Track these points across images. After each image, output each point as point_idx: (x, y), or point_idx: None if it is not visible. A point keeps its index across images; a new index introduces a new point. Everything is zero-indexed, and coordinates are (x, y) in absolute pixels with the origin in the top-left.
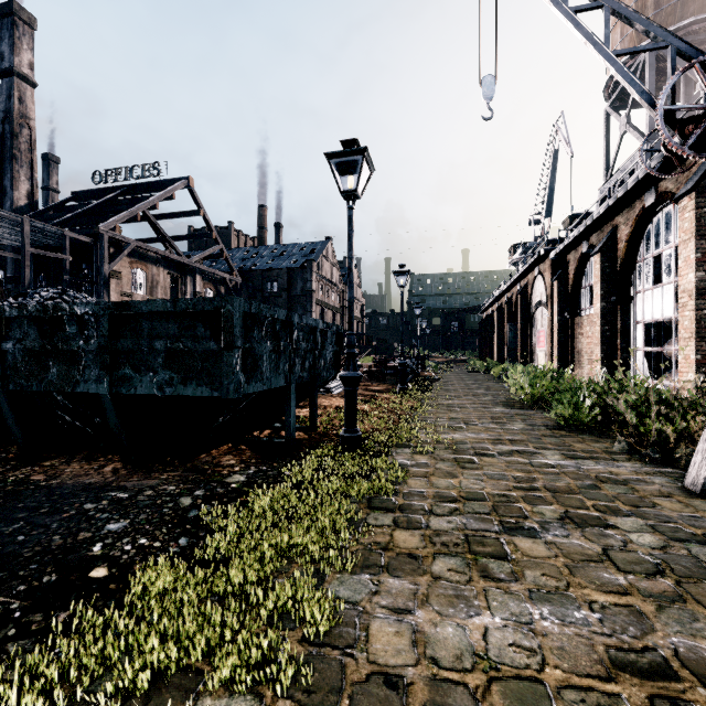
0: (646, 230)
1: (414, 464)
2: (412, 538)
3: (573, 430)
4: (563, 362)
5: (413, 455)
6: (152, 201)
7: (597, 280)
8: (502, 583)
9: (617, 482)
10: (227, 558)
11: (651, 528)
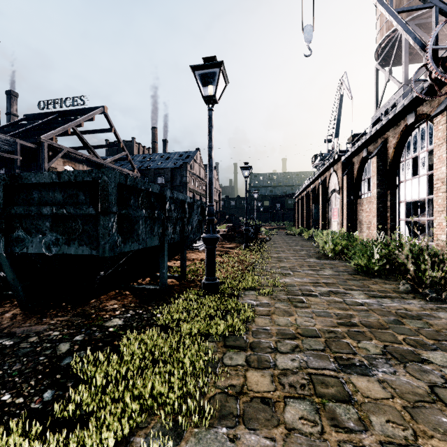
0: (407, 140)
1: (258, 304)
2: (263, 380)
3: (366, 275)
4: (350, 228)
5: (257, 296)
6: (79, 121)
7: (374, 174)
8: (353, 434)
9: (413, 317)
10: (89, 412)
11: None
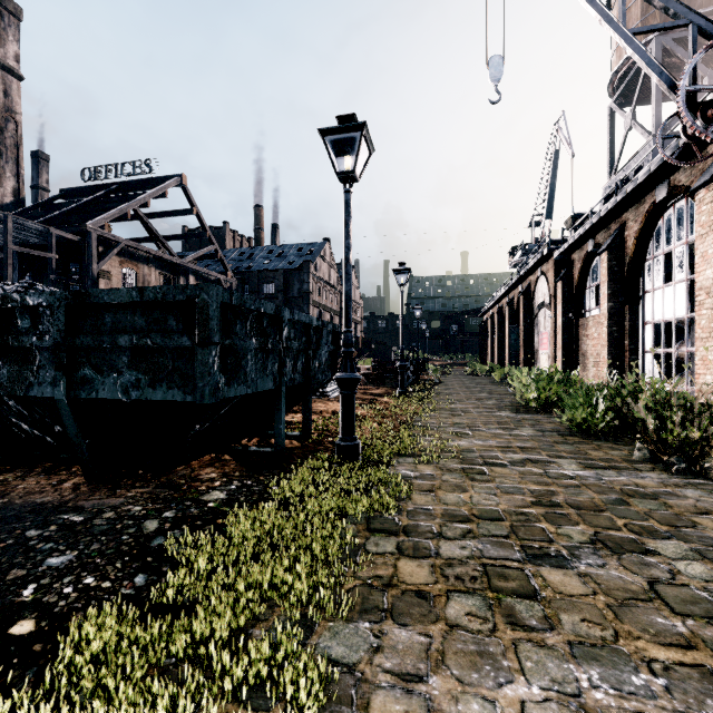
0: (657, 226)
1: (418, 476)
2: (419, 570)
3: (586, 436)
4: (567, 364)
5: (416, 465)
6: (143, 198)
7: (604, 279)
8: (534, 632)
9: (646, 496)
10: (194, 601)
11: (698, 555)
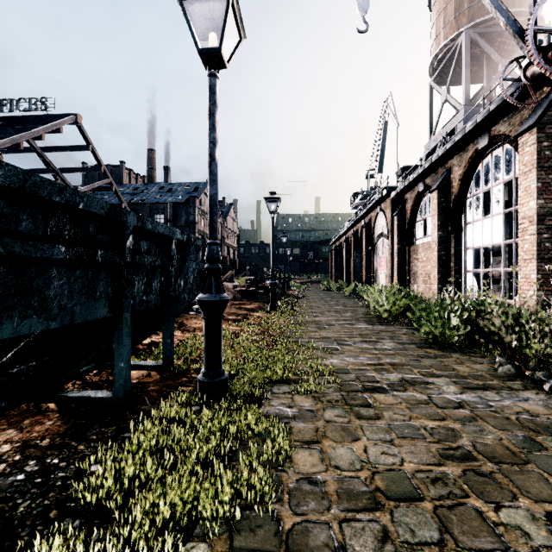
0: (476, 170)
1: (296, 415)
2: None
3: (442, 348)
4: (401, 282)
5: (292, 395)
6: (37, 131)
7: (435, 213)
8: None
9: (550, 430)
10: None
11: None
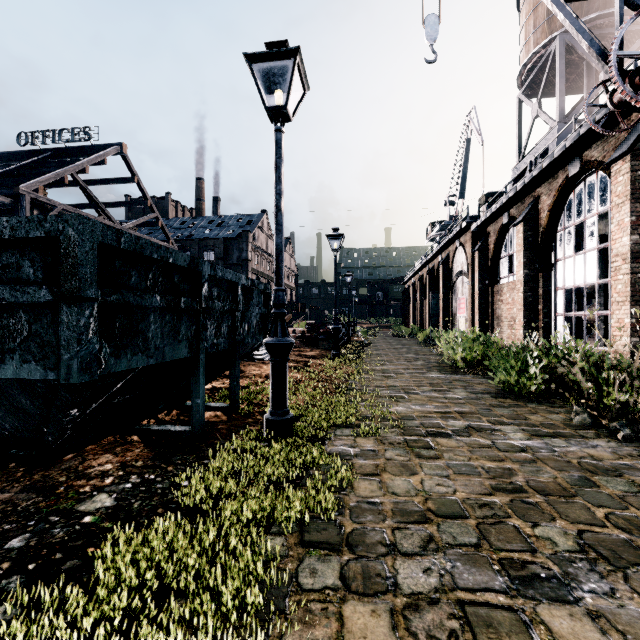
0: (568, 200)
1: (358, 454)
2: (375, 623)
3: (518, 398)
4: (483, 327)
5: (355, 438)
6: (81, 164)
7: (520, 248)
8: None
9: (608, 472)
10: None
11: None
